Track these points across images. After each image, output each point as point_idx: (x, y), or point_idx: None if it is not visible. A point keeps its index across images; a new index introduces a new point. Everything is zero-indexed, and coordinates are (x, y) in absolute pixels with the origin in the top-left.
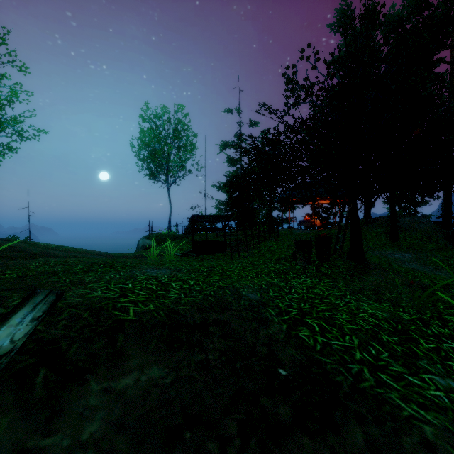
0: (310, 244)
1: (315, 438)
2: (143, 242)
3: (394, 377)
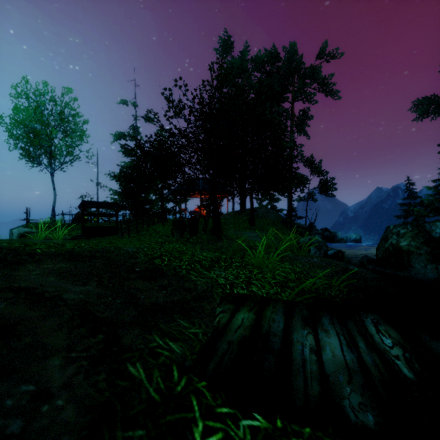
0: (183, 222)
1: (145, 281)
2: (19, 230)
3: (197, 272)
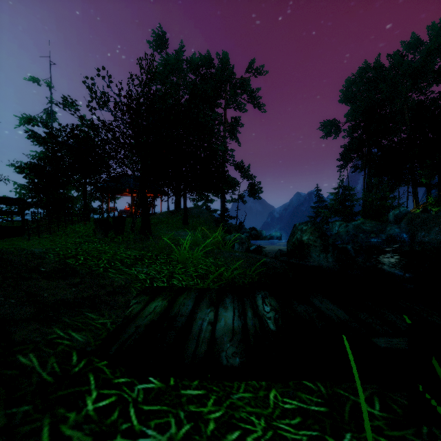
0: (107, 221)
1: (51, 280)
2: None
3: (116, 269)
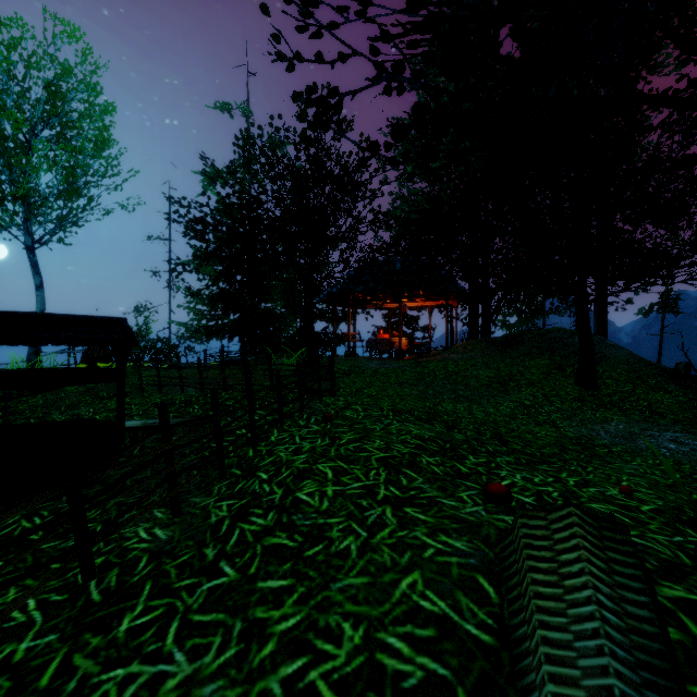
0: None
1: None
2: None
3: None
